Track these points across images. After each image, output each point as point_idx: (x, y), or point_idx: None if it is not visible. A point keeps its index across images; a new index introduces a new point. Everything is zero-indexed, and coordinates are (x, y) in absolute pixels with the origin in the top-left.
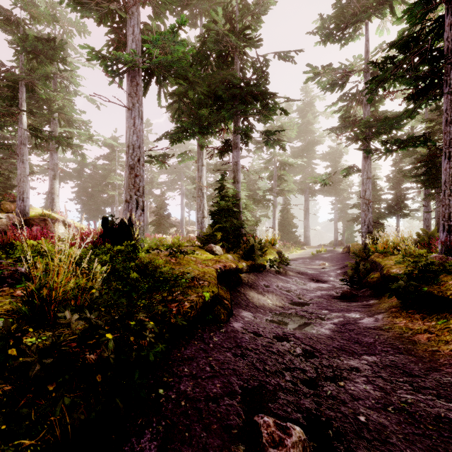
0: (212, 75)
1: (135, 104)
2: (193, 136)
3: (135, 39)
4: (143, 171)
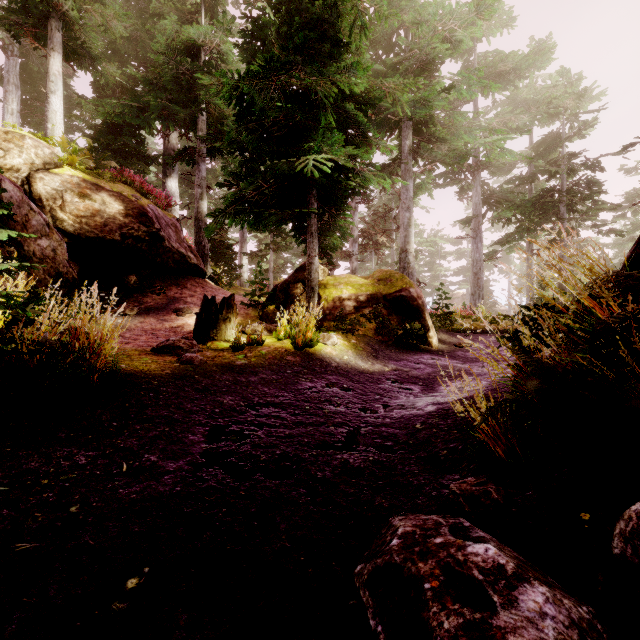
0: (536, 196)
1: (477, 234)
2: (521, 238)
3: (478, 194)
4: (482, 275)
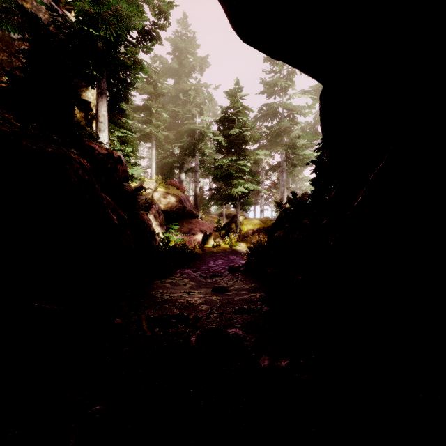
0: None
1: None
2: None
3: None
4: None
